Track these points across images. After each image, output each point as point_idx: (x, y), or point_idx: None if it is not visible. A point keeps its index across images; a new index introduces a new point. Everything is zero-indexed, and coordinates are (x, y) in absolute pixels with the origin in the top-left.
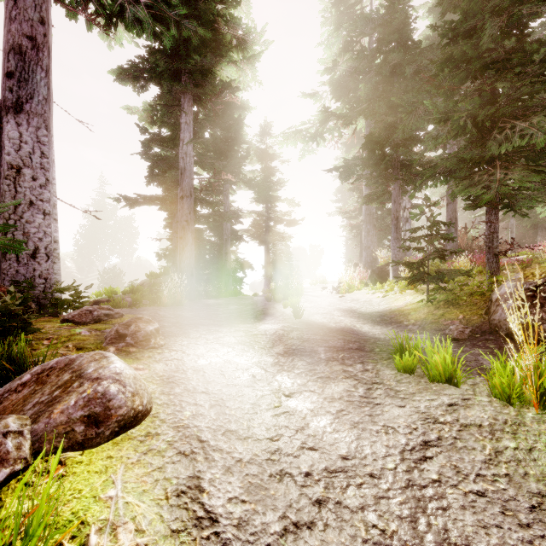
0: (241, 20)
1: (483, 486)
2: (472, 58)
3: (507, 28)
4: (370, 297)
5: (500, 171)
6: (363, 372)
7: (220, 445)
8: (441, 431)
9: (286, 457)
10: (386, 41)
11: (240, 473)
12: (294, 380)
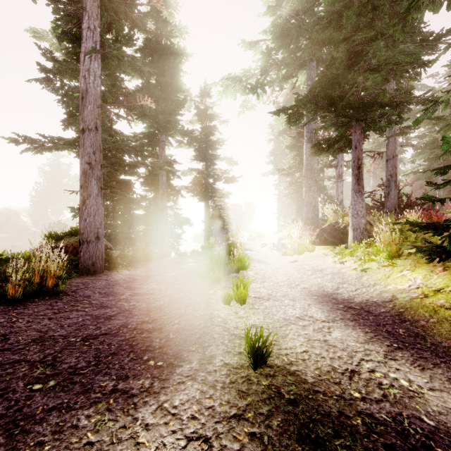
0: None
1: None
2: None
3: None
4: (337, 266)
5: None
6: None
7: None
8: None
9: None
10: None
11: None
12: None
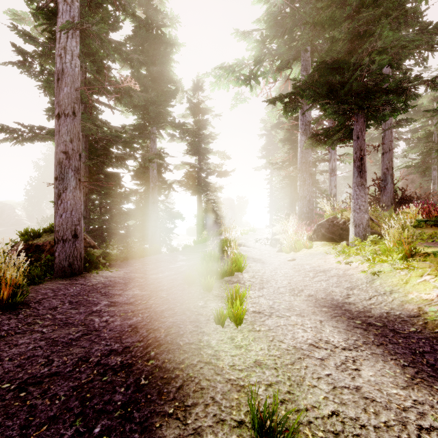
0: None
1: None
2: None
3: None
4: (341, 267)
5: None
6: None
7: None
8: None
9: None
10: None
11: None
12: None
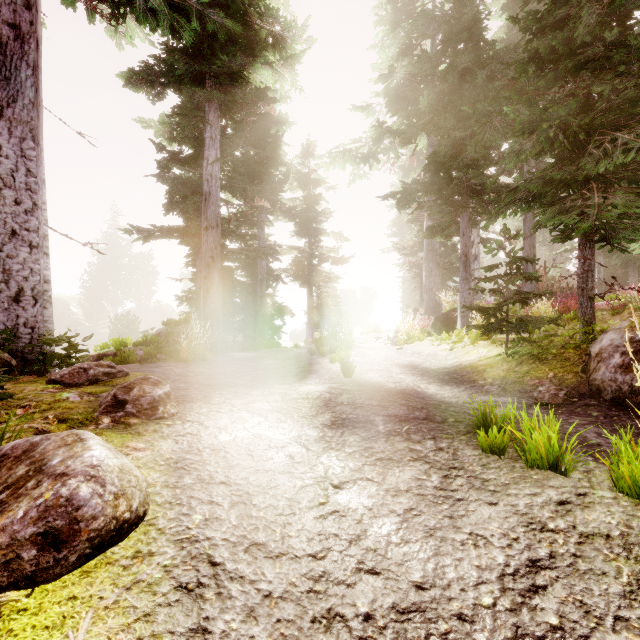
0: (278, 11)
1: (628, 639)
2: (561, 56)
3: (606, 17)
4: (435, 349)
5: (598, 194)
6: (436, 452)
7: (241, 570)
8: (553, 543)
9: (335, 587)
10: (453, 41)
11: (268, 619)
12: (345, 462)
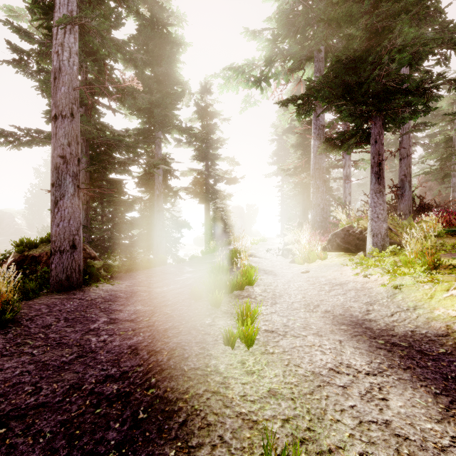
0: None
1: None
2: None
3: None
4: (359, 280)
5: None
6: None
7: None
8: None
9: None
10: None
11: None
12: None
